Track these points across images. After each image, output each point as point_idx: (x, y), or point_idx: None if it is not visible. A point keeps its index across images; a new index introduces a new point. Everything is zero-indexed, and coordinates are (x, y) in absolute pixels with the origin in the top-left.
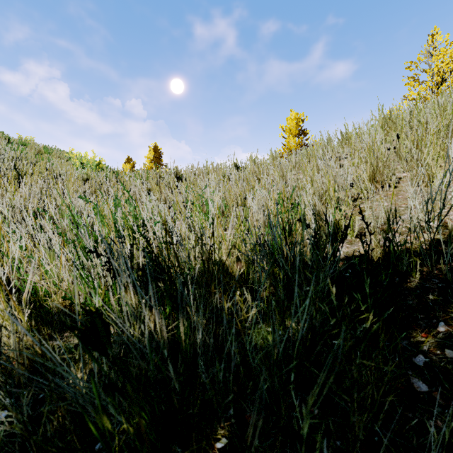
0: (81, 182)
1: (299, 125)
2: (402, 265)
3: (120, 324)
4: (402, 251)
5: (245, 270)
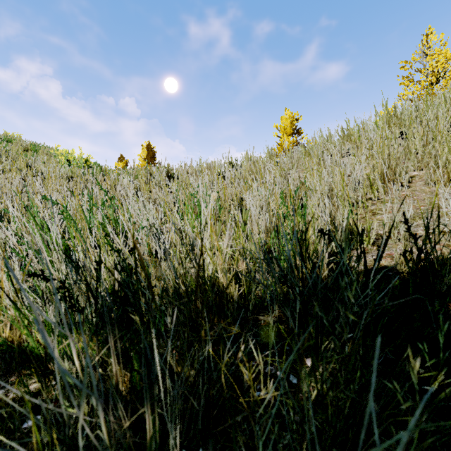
0: (64, 180)
1: (293, 124)
2: (441, 284)
3: (23, 450)
4: (434, 264)
5: (246, 290)
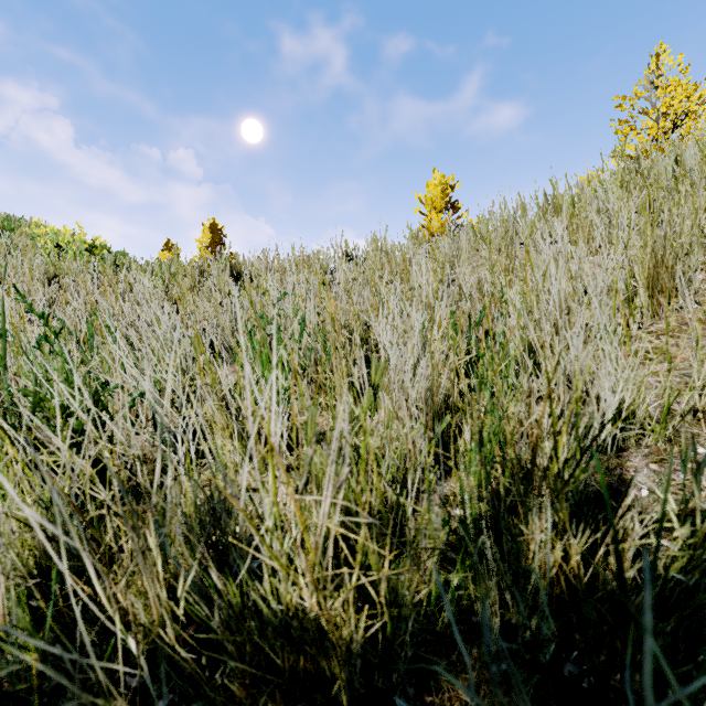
0: (34, 282)
1: (446, 195)
2: None
3: None
4: None
5: (389, 624)
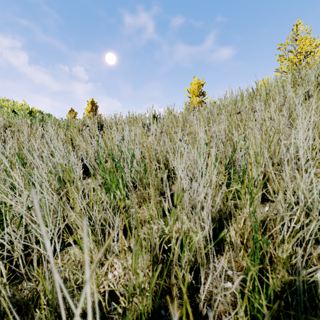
0: None
1: (199, 88)
2: None
3: None
4: None
5: None
